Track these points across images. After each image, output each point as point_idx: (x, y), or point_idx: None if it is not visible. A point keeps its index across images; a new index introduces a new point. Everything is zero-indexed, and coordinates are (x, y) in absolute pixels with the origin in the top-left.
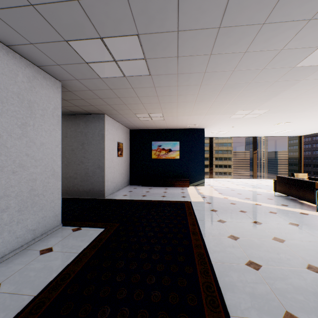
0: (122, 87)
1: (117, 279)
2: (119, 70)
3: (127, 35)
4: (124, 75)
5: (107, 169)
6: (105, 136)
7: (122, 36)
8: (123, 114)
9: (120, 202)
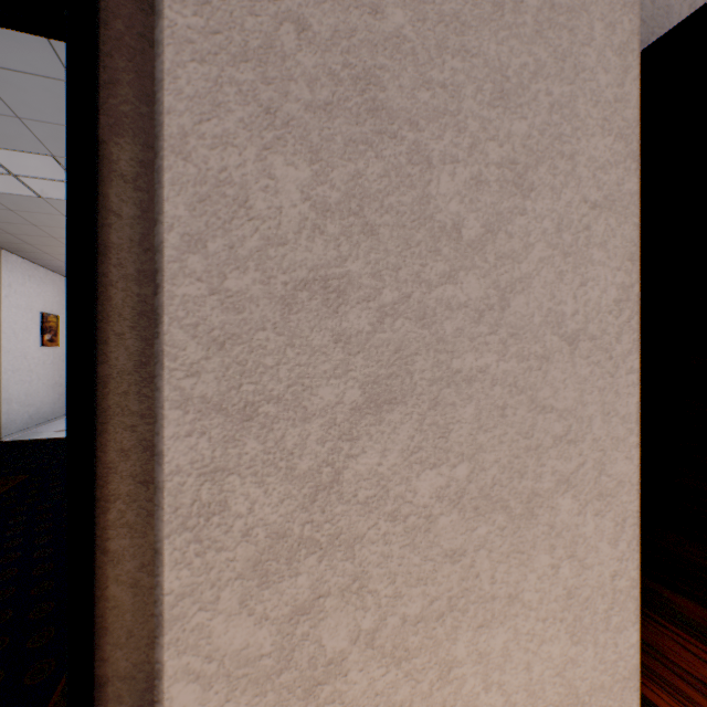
0: (39, 211)
1: (7, 533)
2: (26, 188)
3: (33, 153)
4: (39, 195)
5: (7, 373)
6: (1, 299)
7: (22, 151)
8: (55, 253)
9: (43, 444)
